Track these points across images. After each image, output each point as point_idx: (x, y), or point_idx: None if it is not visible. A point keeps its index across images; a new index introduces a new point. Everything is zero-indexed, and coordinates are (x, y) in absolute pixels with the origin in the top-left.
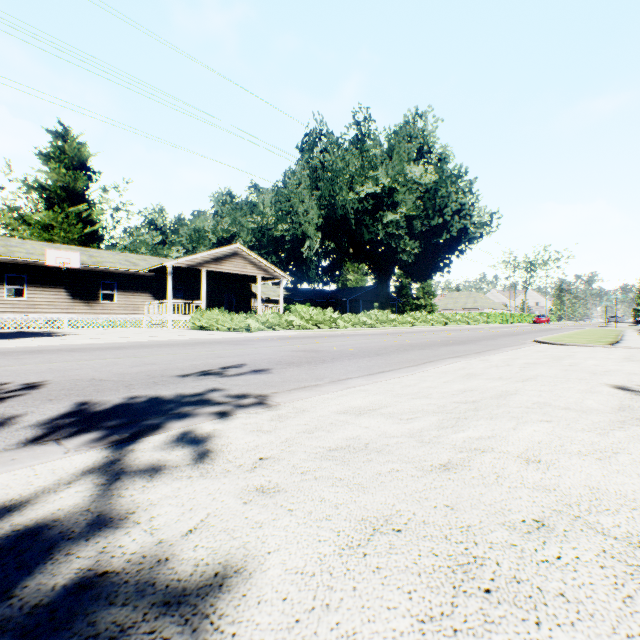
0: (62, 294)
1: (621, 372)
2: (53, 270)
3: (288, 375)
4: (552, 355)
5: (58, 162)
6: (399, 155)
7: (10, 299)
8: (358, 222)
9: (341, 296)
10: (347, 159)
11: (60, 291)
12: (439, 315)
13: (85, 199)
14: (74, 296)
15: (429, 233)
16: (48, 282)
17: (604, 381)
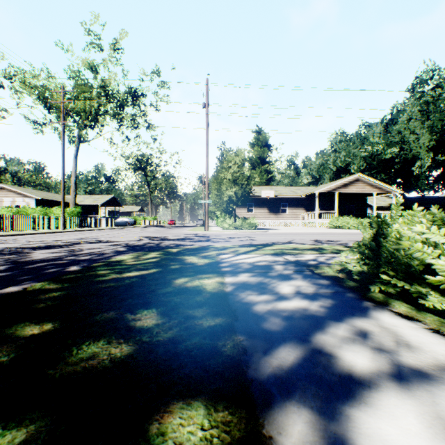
0: (265, 210)
1: None
2: (262, 199)
3: None
4: None
5: (256, 146)
6: None
7: (248, 213)
8: None
9: None
10: None
11: (264, 209)
12: None
13: (267, 161)
14: (270, 211)
15: None
16: (260, 205)
17: None
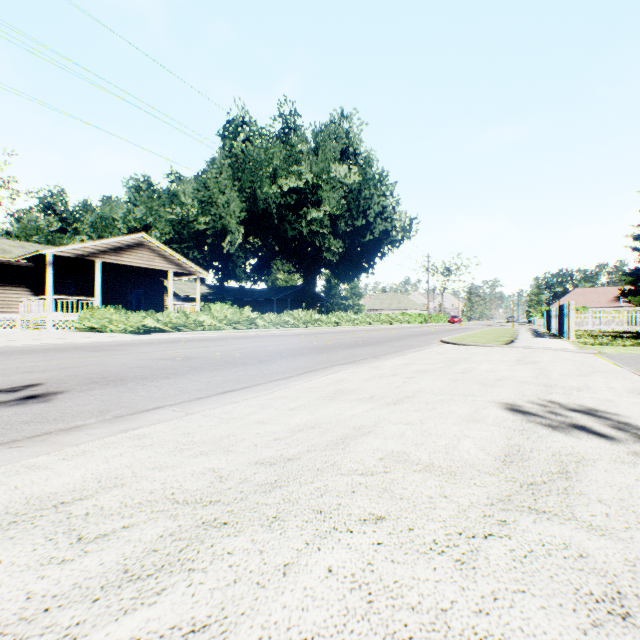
0: None
1: (513, 380)
2: None
3: (65, 405)
4: (450, 358)
5: None
6: (325, 153)
7: None
8: (281, 217)
9: (269, 295)
10: (271, 151)
11: None
12: (364, 315)
13: None
14: None
15: (354, 234)
16: None
17: (494, 397)
